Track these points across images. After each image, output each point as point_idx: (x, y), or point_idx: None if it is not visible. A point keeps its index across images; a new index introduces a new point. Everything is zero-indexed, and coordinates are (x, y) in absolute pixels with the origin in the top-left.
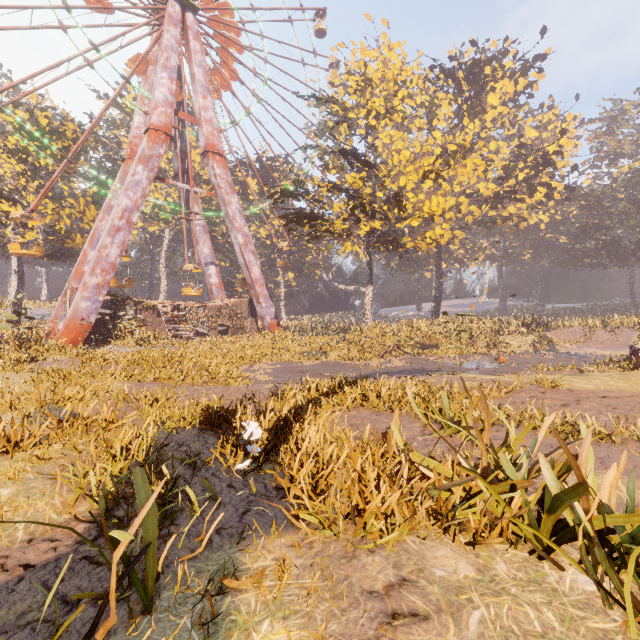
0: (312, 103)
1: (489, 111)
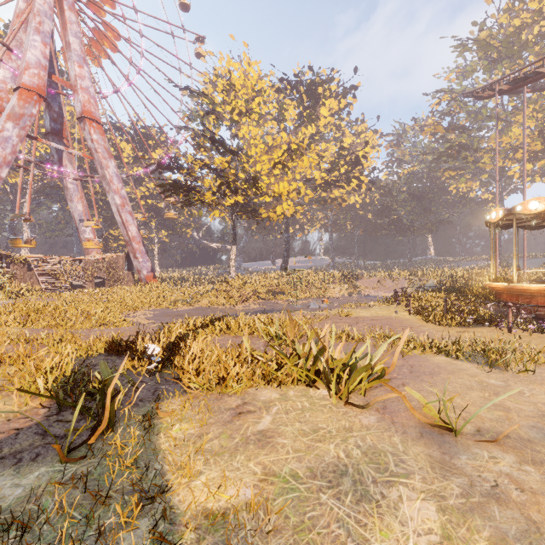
0: (186, 93)
1: (322, 119)
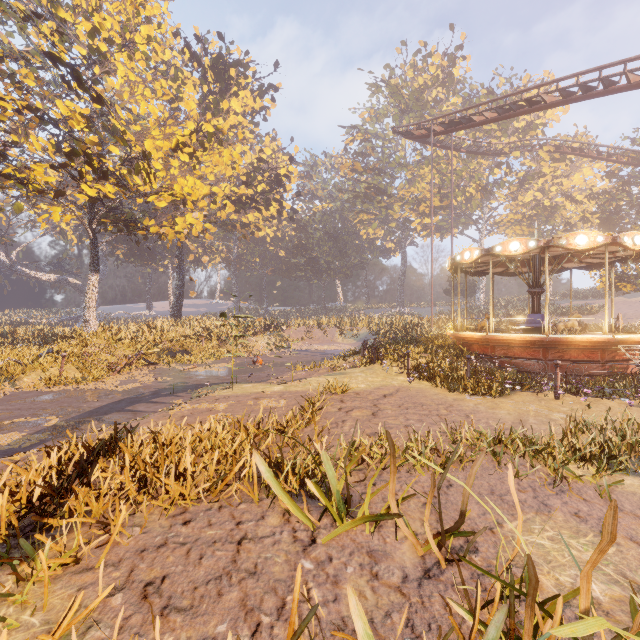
0: None
1: (232, 115)
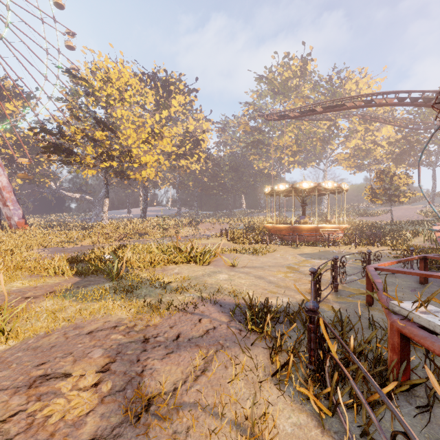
0: (66, 73)
1: (173, 108)
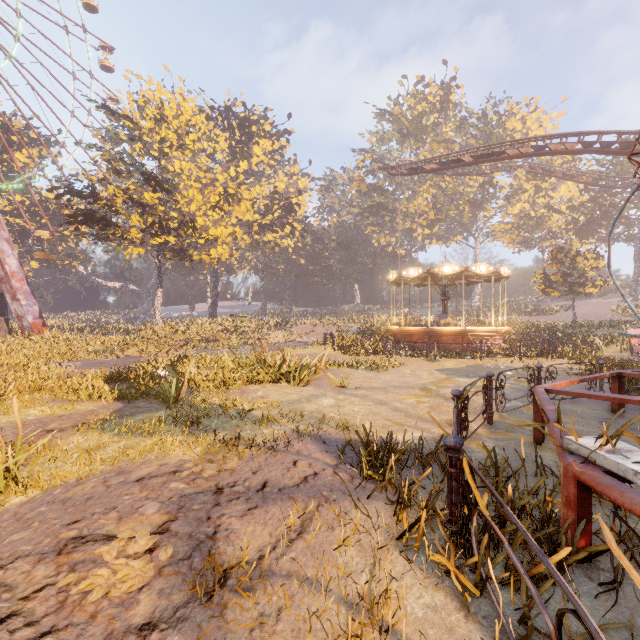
0: (102, 109)
1: (255, 157)
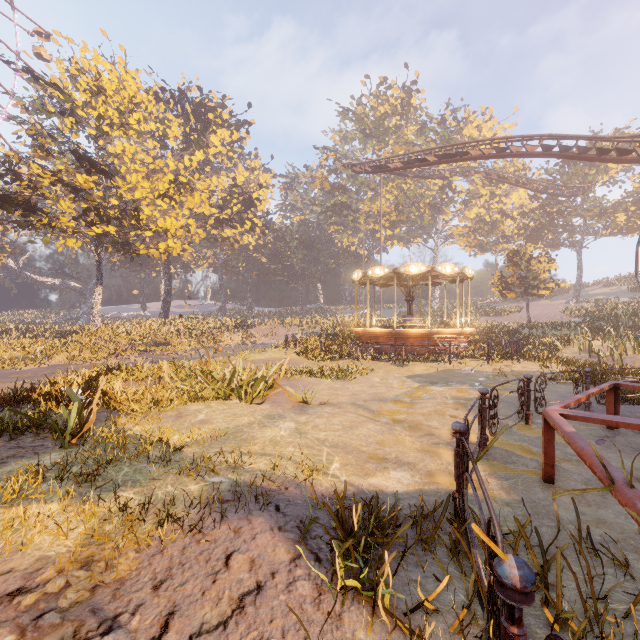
0: (23, 74)
1: (212, 147)
